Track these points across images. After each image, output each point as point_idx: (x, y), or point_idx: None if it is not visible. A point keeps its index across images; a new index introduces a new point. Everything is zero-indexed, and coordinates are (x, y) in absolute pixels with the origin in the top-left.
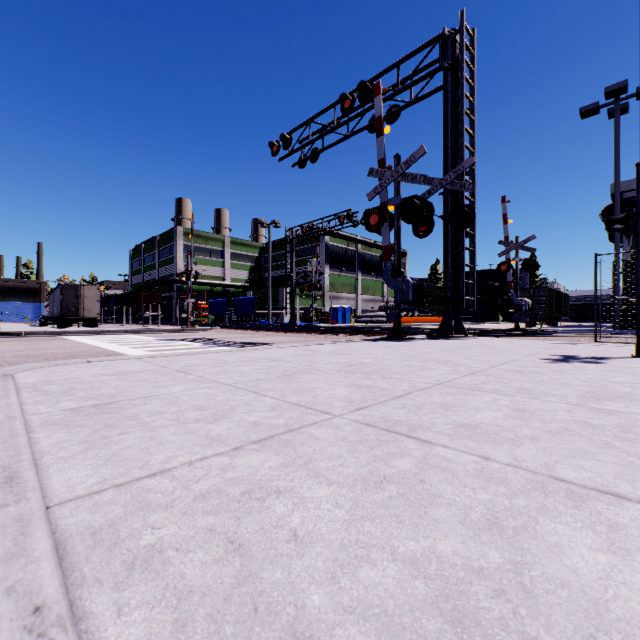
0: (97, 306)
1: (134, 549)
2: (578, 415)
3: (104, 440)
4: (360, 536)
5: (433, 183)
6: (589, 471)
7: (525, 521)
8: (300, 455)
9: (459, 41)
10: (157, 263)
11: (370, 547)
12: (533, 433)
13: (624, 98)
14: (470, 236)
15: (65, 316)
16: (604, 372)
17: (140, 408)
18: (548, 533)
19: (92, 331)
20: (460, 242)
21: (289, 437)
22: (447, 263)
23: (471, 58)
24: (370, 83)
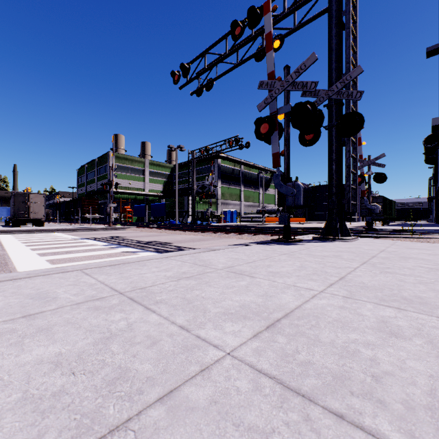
0: (43, 209)
1: None
2: None
3: None
4: None
5: (319, 95)
6: None
7: None
8: None
9: None
10: (96, 178)
11: None
12: None
13: None
14: (352, 145)
15: (16, 217)
16: None
17: None
18: None
19: (27, 230)
20: (346, 149)
21: None
22: (332, 170)
23: None
24: (259, 9)
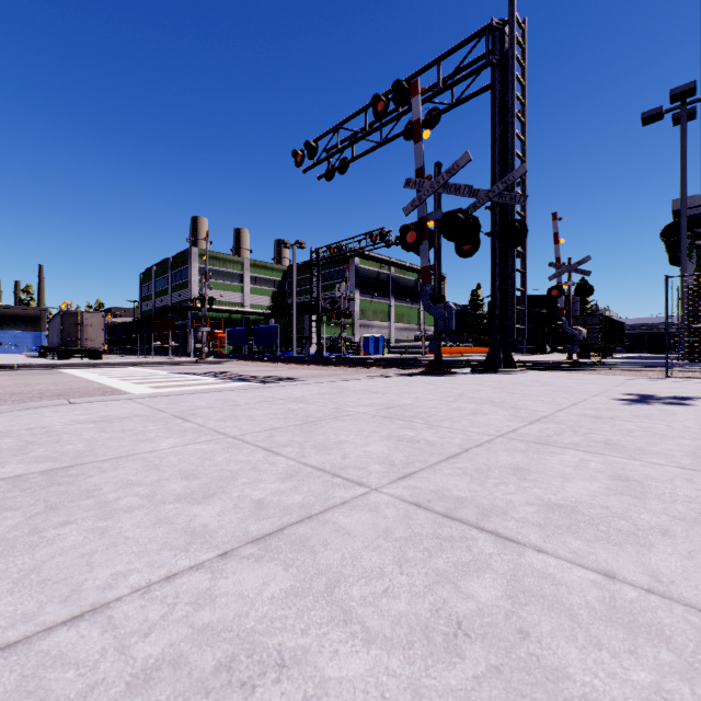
0: (101, 335)
1: None
2: None
3: (32, 537)
4: None
5: (479, 195)
6: None
7: None
8: (321, 569)
9: (509, 33)
10: (170, 288)
11: None
12: (659, 522)
13: (691, 102)
14: (521, 256)
15: (66, 346)
16: (700, 418)
17: (107, 476)
18: None
19: (94, 363)
20: (510, 263)
21: (306, 530)
22: (495, 287)
23: (522, 53)
24: (406, 82)
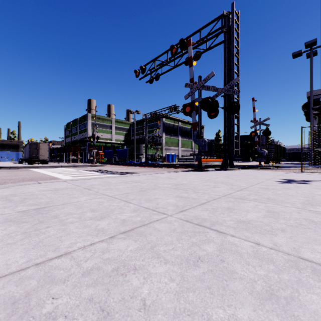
0: (47, 153)
1: (37, 317)
2: (304, 215)
3: (36, 231)
4: (186, 305)
5: (218, 90)
6: (320, 253)
7: (291, 292)
8: (149, 242)
9: (231, 18)
10: (78, 132)
11: (193, 315)
12: (281, 227)
13: (315, 48)
14: (237, 118)
15: (31, 158)
16: (311, 189)
17: (61, 210)
18: (308, 302)
19: (44, 166)
20: (232, 121)
21: (142, 229)
22: (225, 131)
23: (237, 27)
24: (186, 40)
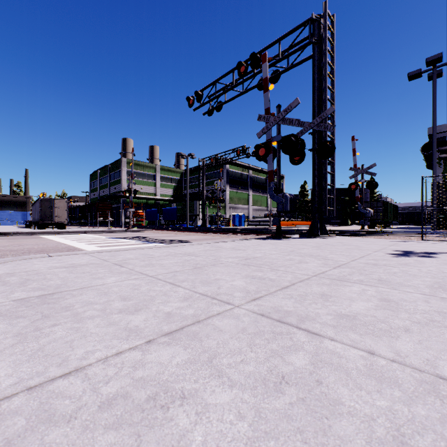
0: (65, 214)
1: None
2: (435, 305)
3: (36, 332)
4: None
5: (304, 125)
6: None
7: (433, 440)
8: (205, 349)
9: (323, 23)
10: (108, 183)
11: None
12: (404, 324)
13: (439, 66)
14: (331, 164)
15: (43, 221)
16: (439, 265)
17: (76, 298)
18: None
19: (61, 232)
20: (324, 168)
21: (196, 329)
22: (314, 183)
23: (332, 36)
24: (259, 54)
